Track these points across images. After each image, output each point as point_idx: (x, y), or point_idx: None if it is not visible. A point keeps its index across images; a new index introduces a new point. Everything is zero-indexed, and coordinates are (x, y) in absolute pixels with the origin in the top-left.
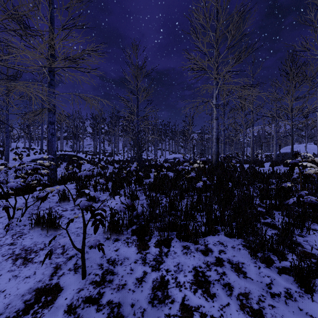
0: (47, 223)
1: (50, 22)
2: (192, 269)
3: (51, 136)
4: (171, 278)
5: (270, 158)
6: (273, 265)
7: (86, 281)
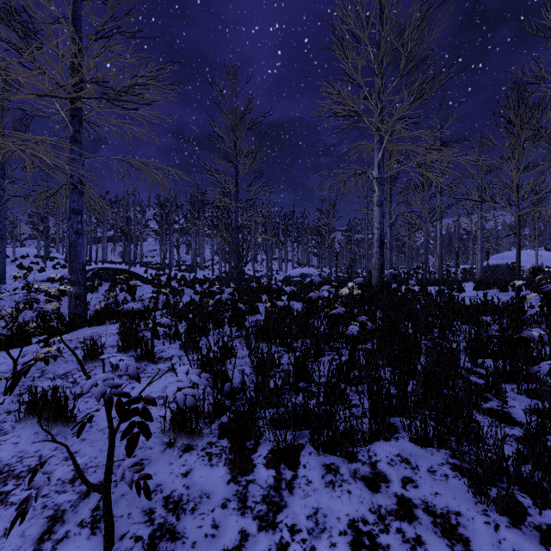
0: (50, 411)
1: (74, 24)
2: (347, 525)
3: (76, 237)
4: None
5: (470, 275)
6: (525, 519)
7: None
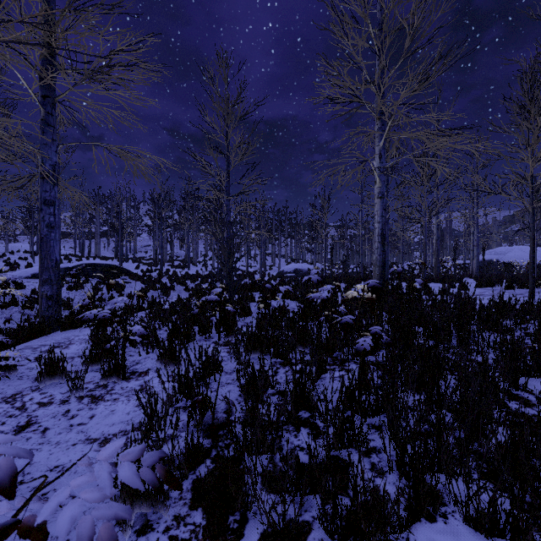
0: None
1: None
2: None
3: (48, 230)
4: None
5: (464, 271)
6: None
7: None
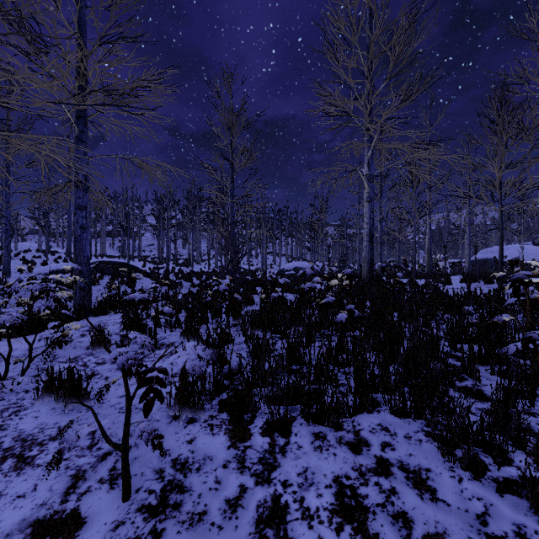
0: (66, 389)
1: (80, 30)
2: (332, 480)
3: (81, 231)
4: (292, 501)
5: (459, 269)
6: (485, 474)
7: (130, 506)
